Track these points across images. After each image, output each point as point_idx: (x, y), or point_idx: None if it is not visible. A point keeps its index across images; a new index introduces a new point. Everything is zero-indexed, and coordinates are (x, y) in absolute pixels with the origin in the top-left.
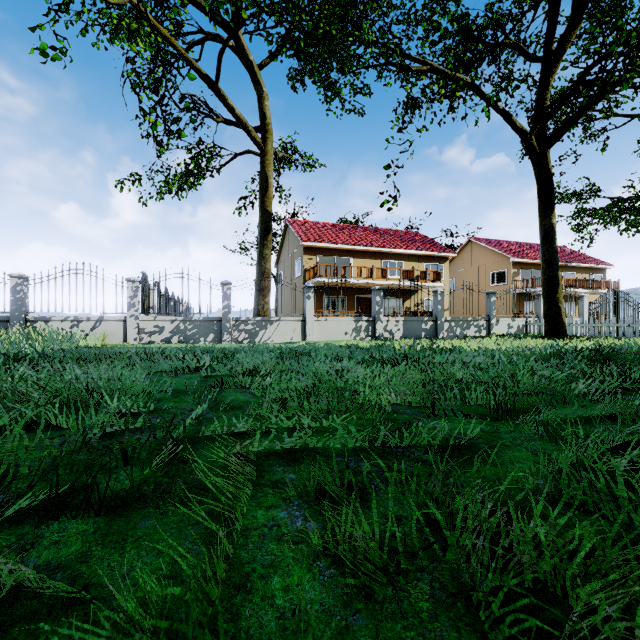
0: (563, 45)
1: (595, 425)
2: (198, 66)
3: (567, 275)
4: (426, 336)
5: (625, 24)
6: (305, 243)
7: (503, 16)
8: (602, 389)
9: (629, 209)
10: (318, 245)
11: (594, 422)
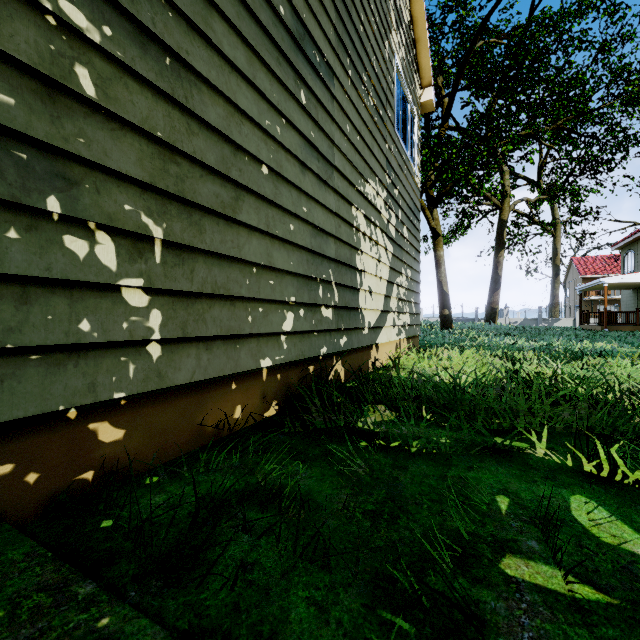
0: None
1: None
2: (521, 212)
3: None
4: None
5: None
6: (582, 276)
7: None
8: None
9: None
10: (592, 277)
11: None
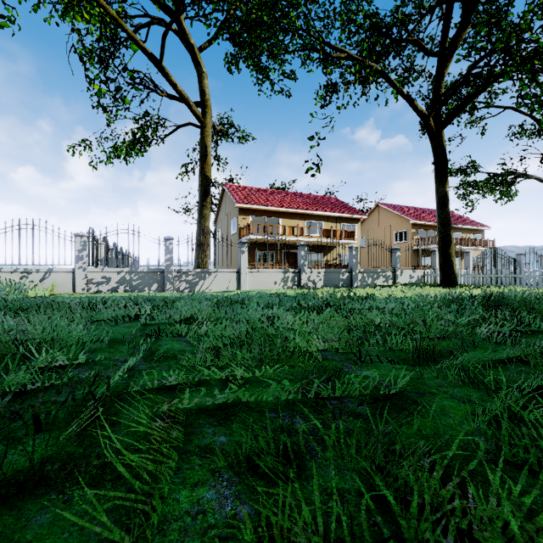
0: (455, 43)
1: (511, 370)
2: (144, 45)
3: (455, 235)
4: (343, 285)
5: (508, 25)
6: (240, 205)
7: (406, 17)
8: (503, 333)
9: (502, 182)
10: (251, 207)
11: (510, 367)
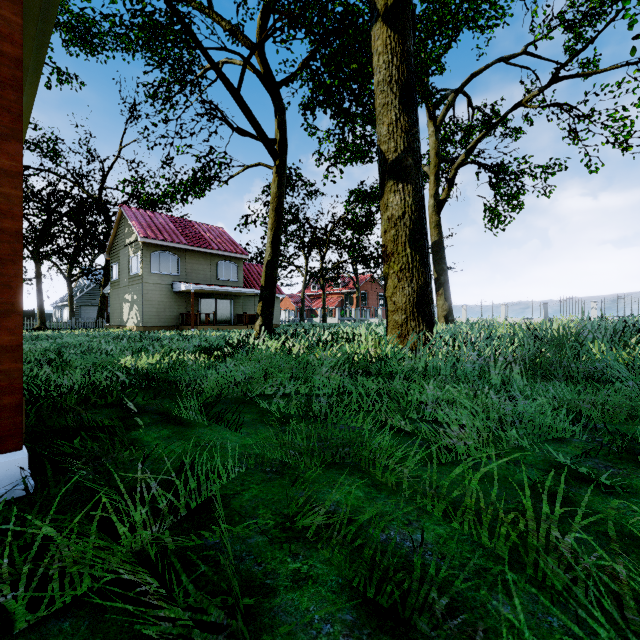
0: None
1: None
2: None
3: None
4: None
5: None
6: None
7: None
8: None
9: None
10: None
11: None
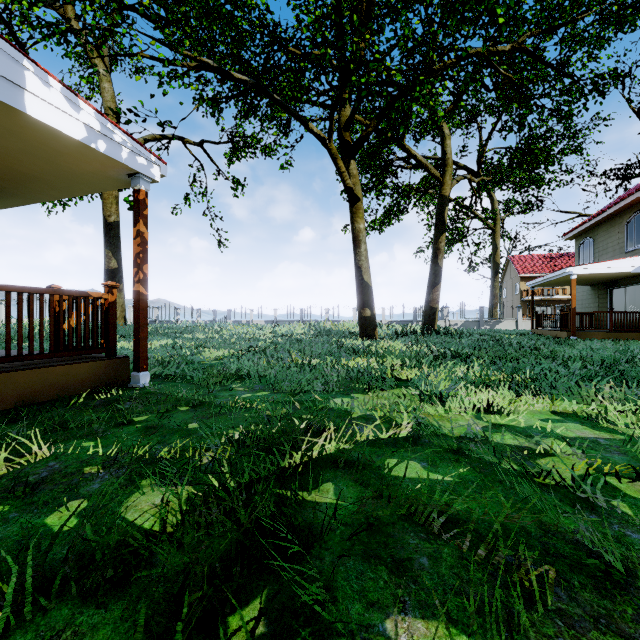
0: None
1: None
2: (461, 203)
3: None
4: None
5: None
6: (521, 275)
7: None
8: None
9: None
10: (530, 275)
11: None
